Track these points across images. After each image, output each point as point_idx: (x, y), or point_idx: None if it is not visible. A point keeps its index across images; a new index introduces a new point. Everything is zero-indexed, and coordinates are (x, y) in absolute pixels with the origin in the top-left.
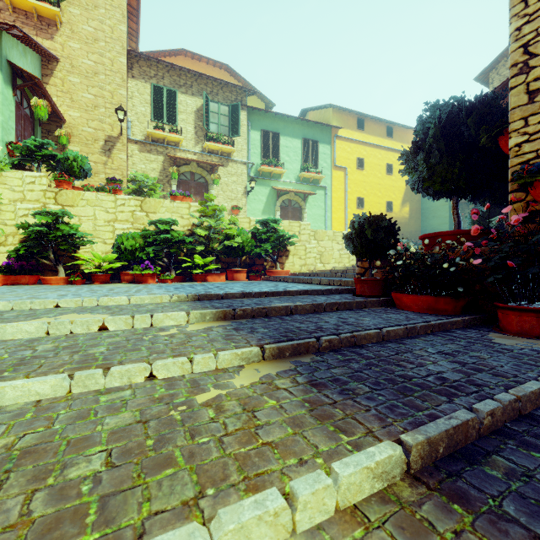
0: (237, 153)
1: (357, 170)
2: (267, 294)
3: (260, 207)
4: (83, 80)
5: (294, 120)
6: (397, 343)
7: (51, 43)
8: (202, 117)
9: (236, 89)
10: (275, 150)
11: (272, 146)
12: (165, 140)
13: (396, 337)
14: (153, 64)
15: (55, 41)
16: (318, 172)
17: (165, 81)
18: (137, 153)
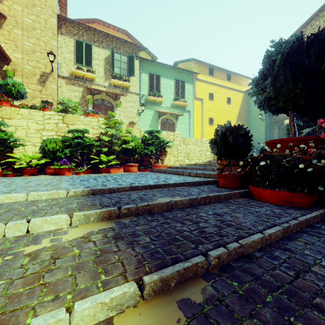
0: (133, 87)
1: (209, 100)
2: (151, 187)
3: (148, 123)
4: (25, 33)
5: (169, 67)
6: (283, 250)
7: (0, 5)
8: (109, 63)
9: (132, 46)
10: (157, 86)
11: (155, 84)
12: (84, 77)
13: (275, 239)
14: (76, 26)
15: (3, 4)
16: (185, 101)
17: (84, 37)
18: (65, 85)
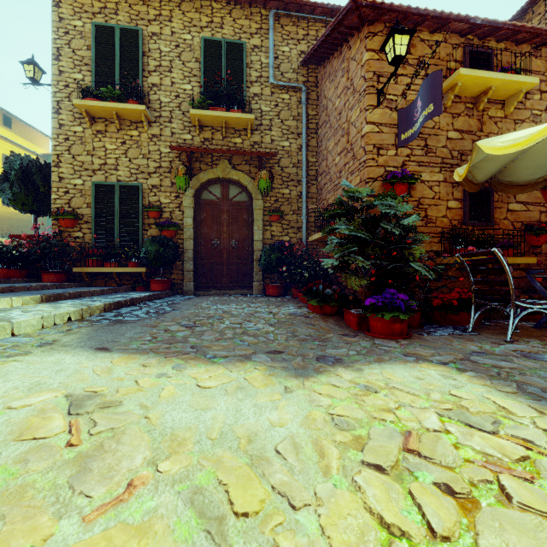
0: None
1: None
2: None
3: None
4: None
5: None
6: None
7: None
8: None
9: None
10: None
11: None
12: None
13: None
14: None
15: None
16: None
17: None
18: None
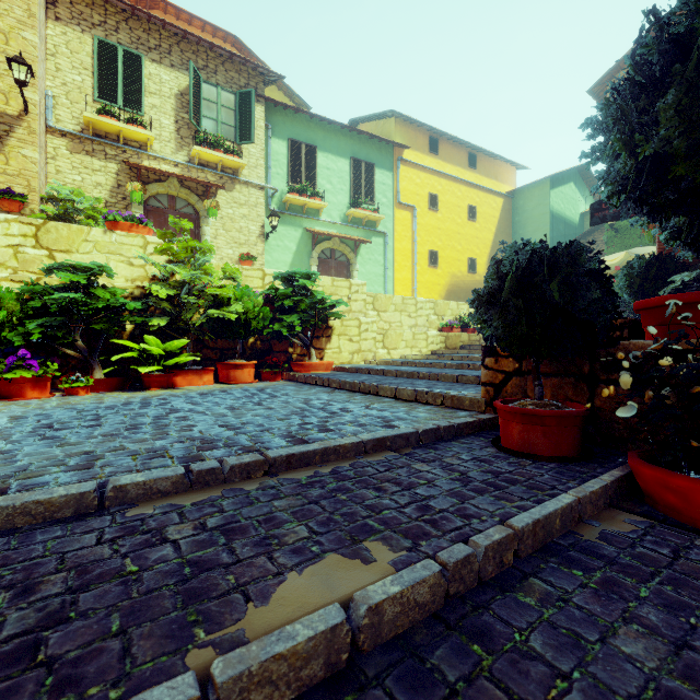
0: (249, 170)
1: (429, 210)
2: (269, 466)
3: (286, 259)
4: None
5: (338, 129)
6: None
7: None
8: (188, 106)
9: (248, 69)
10: (310, 172)
11: (305, 165)
12: (120, 136)
13: None
14: (98, 3)
15: None
16: (375, 210)
17: (121, 36)
18: (67, 155)
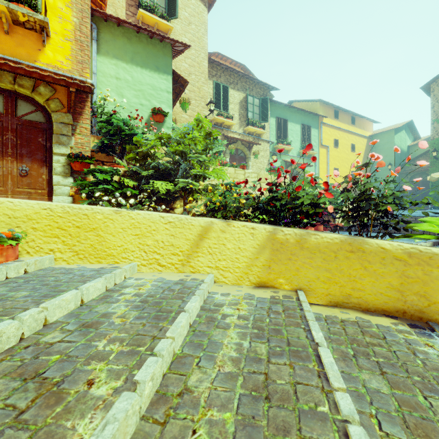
0: (264, 134)
1: (334, 148)
2: None
3: None
4: None
5: (296, 110)
6: None
7: None
8: (243, 107)
9: (263, 87)
10: (284, 132)
11: (282, 129)
12: (223, 124)
13: None
14: (214, 66)
15: None
16: (312, 149)
17: (221, 79)
18: None
